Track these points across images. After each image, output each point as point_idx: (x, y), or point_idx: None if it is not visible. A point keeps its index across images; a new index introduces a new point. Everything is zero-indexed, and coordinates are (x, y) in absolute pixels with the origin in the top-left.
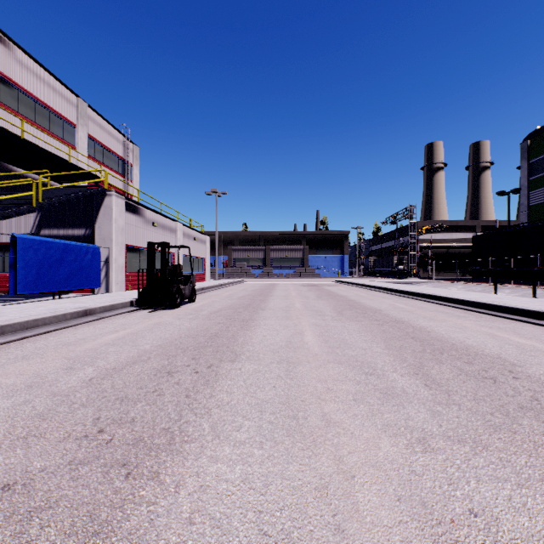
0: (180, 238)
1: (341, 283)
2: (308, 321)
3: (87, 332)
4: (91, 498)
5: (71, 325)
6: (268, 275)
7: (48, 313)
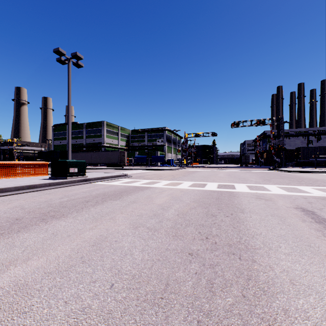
0: None
1: None
2: None
3: None
4: None
5: None
6: None
7: None
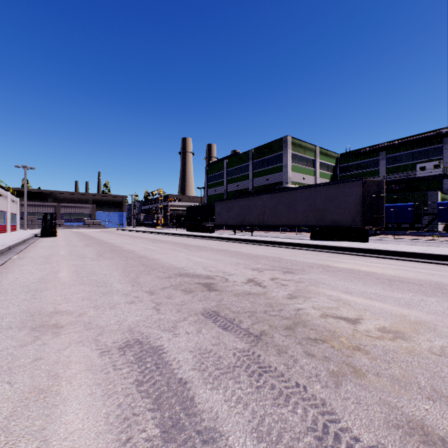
0: (10, 202)
1: (121, 230)
2: (112, 237)
3: (50, 240)
4: (101, 241)
5: (38, 239)
6: (59, 226)
7: (27, 236)
